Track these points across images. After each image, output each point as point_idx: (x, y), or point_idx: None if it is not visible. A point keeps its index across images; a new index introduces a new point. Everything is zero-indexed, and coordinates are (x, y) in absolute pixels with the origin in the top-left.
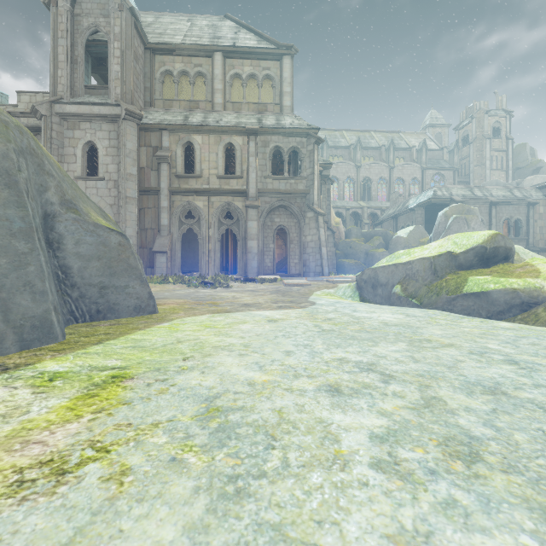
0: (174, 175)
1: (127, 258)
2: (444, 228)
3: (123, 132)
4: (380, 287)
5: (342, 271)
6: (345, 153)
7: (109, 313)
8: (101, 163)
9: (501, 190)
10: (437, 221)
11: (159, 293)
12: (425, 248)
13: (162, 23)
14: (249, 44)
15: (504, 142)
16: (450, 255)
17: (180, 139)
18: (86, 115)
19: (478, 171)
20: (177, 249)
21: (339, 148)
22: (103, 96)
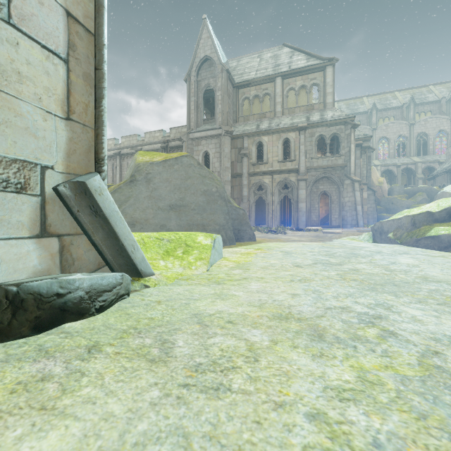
0: (251, 164)
1: (245, 219)
2: None
3: (223, 143)
4: (384, 233)
5: None
6: (396, 113)
7: (241, 239)
8: (211, 162)
9: None
10: None
11: None
12: (420, 208)
13: (242, 65)
14: (300, 64)
15: None
16: (428, 213)
17: (254, 141)
18: (204, 137)
19: None
20: (252, 210)
21: (389, 110)
22: (212, 123)
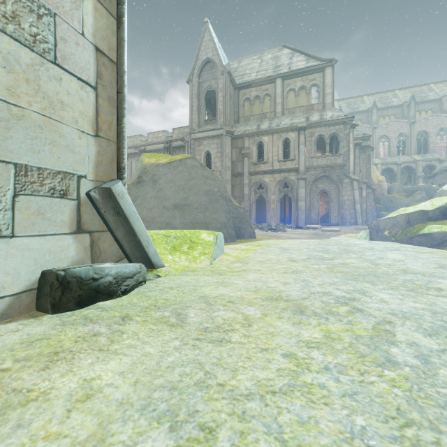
0: (251, 163)
1: (246, 217)
2: None
3: (224, 143)
4: (380, 231)
5: None
6: (397, 111)
7: (241, 237)
8: (213, 162)
9: None
10: None
11: None
12: (416, 207)
13: (243, 66)
14: (300, 66)
15: None
16: (422, 212)
17: (255, 141)
18: (206, 137)
19: None
20: (253, 208)
21: (390, 108)
22: (213, 124)
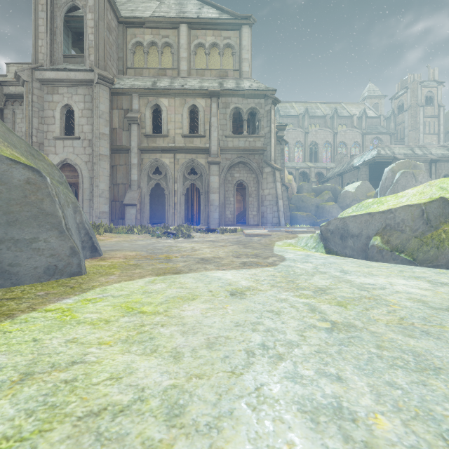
0: (143, 135)
1: (39, 201)
2: (391, 182)
3: (96, 95)
4: (351, 238)
5: (295, 222)
6: (294, 121)
7: (1, 278)
8: (77, 124)
9: (439, 149)
10: (383, 176)
11: (119, 243)
12: (400, 196)
13: (134, 2)
14: (211, 17)
15: (436, 109)
16: (443, 201)
17: (148, 102)
18: (63, 80)
19: (412, 135)
20: (145, 202)
21: (289, 117)
22: (80, 64)
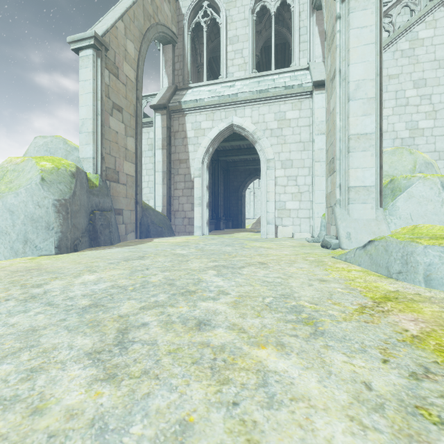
0: None
1: None
2: None
3: None
4: None
5: None
6: None
7: None
8: None
9: None
10: None
11: None
12: None
13: None
14: None
15: None
16: None
17: None
18: None
19: None
20: None
21: None
22: None
